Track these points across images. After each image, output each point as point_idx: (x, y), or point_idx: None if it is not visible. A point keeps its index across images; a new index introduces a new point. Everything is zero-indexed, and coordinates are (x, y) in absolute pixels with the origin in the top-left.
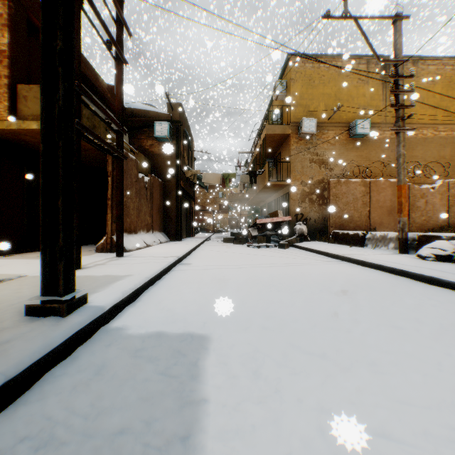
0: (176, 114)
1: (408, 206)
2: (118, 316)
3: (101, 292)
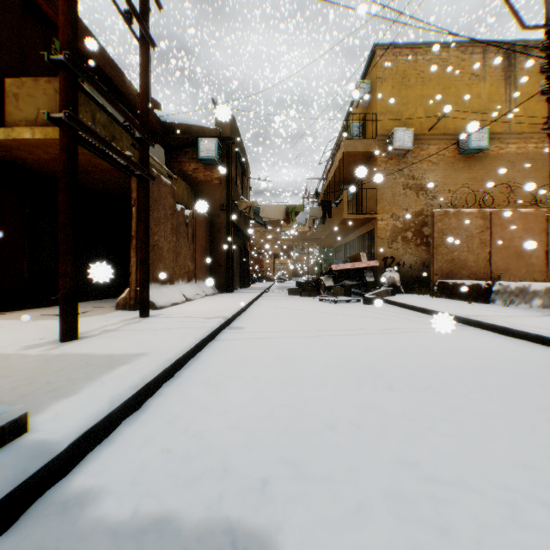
0: (227, 128)
1: (545, 246)
2: (97, 449)
3: (73, 398)
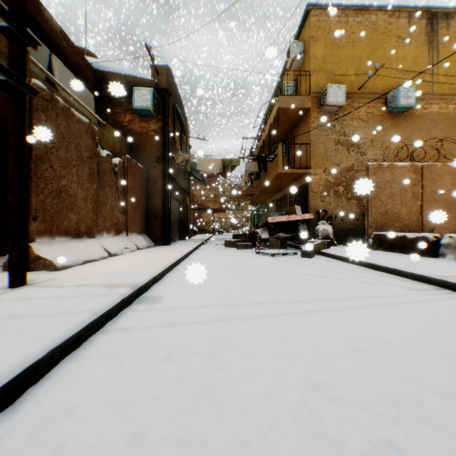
0: (163, 80)
1: None
2: None
3: None
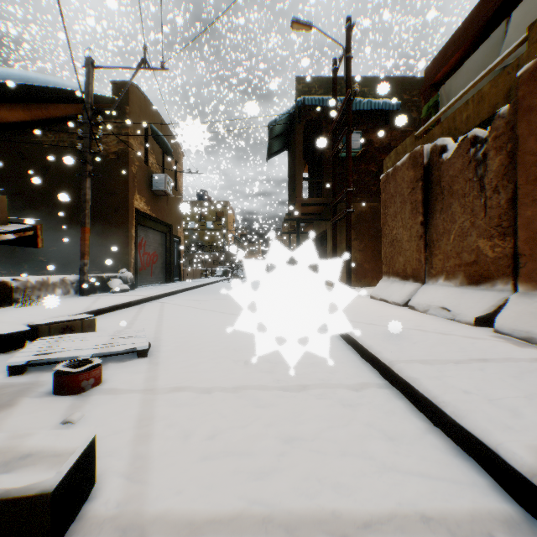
0: None
1: None
2: None
3: None
